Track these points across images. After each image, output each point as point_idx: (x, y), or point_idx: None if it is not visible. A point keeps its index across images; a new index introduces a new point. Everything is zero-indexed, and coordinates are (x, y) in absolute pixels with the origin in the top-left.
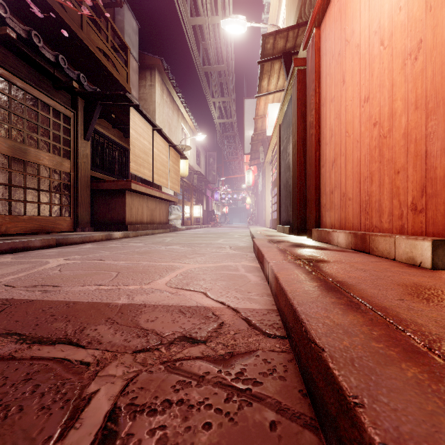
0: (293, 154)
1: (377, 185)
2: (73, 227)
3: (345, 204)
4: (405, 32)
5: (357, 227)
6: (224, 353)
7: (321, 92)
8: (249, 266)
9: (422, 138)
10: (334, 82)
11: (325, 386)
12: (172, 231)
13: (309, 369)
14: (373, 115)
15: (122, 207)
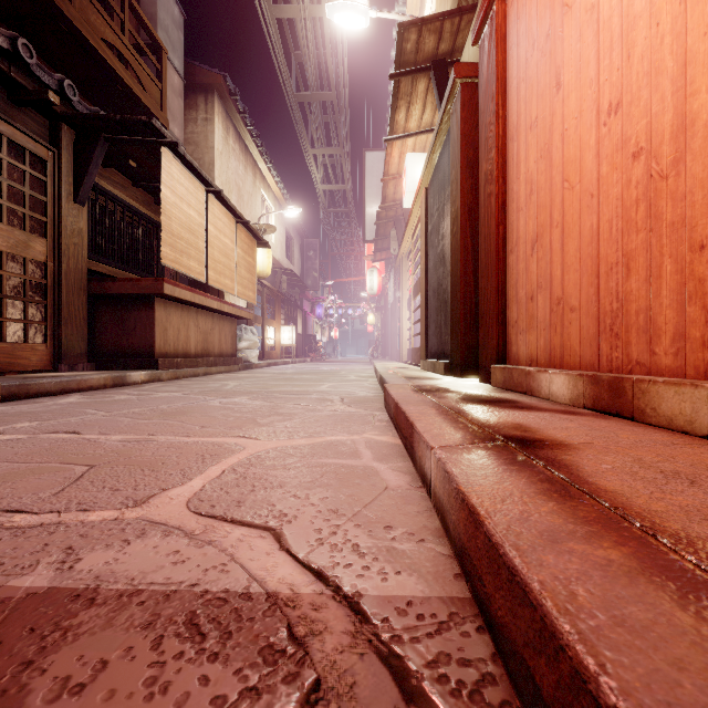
0: (451, 235)
1: (644, 279)
2: (52, 363)
3: (563, 320)
4: None
5: (590, 363)
6: None
7: (508, 117)
8: (381, 444)
9: None
10: (536, 91)
11: None
12: (242, 368)
13: None
14: (632, 137)
15: (147, 327)
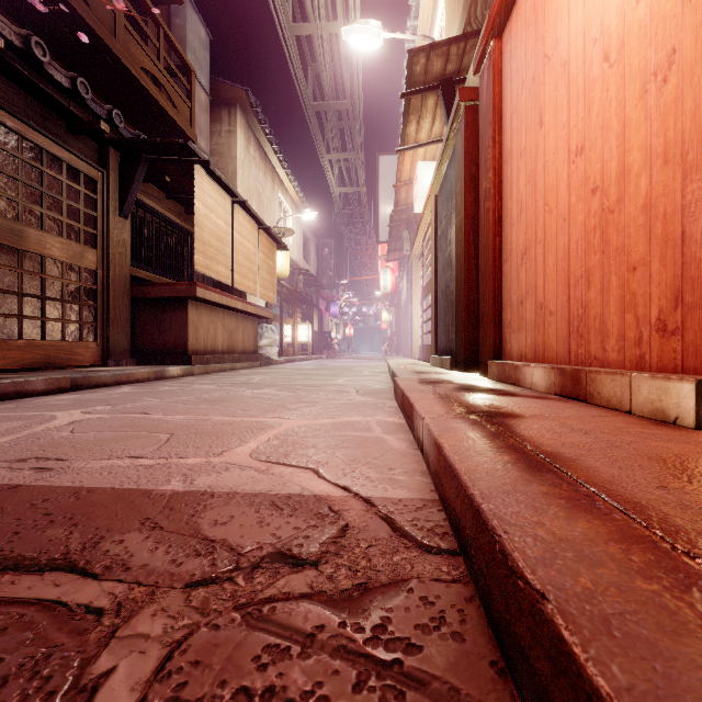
0: (457, 242)
1: (599, 291)
2: (101, 359)
3: (544, 322)
4: (647, 37)
5: (563, 358)
6: (351, 586)
7: (503, 142)
8: (389, 423)
9: (676, 212)
10: (524, 124)
11: (553, 675)
12: (263, 364)
13: (512, 626)
14: (591, 176)
15: (181, 326)
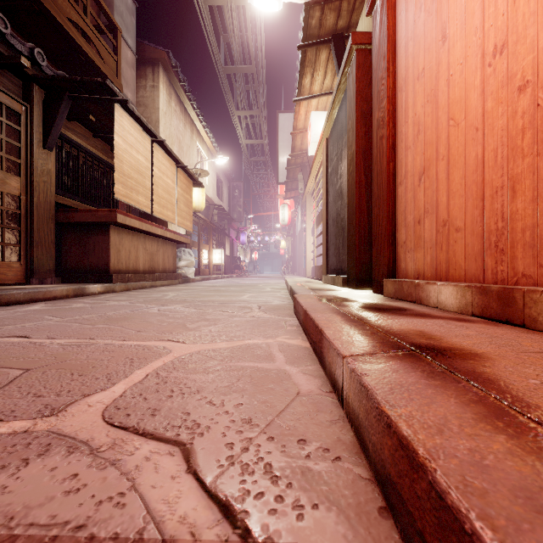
0: (348, 173)
1: (530, 199)
2: (25, 278)
3: (448, 239)
4: None
5: (475, 275)
6: None
7: (397, 72)
8: (293, 347)
9: None
10: (423, 46)
11: None
12: (181, 282)
13: None
14: (518, 72)
15: (104, 249)
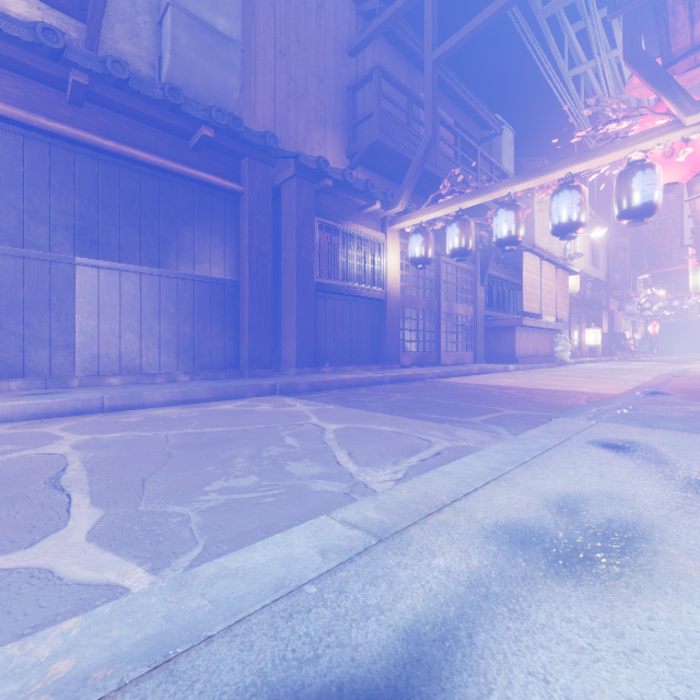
0: None
1: None
2: (473, 360)
3: None
4: None
5: None
6: None
7: None
8: None
9: None
10: None
11: None
12: (557, 365)
13: None
14: None
15: (511, 342)
